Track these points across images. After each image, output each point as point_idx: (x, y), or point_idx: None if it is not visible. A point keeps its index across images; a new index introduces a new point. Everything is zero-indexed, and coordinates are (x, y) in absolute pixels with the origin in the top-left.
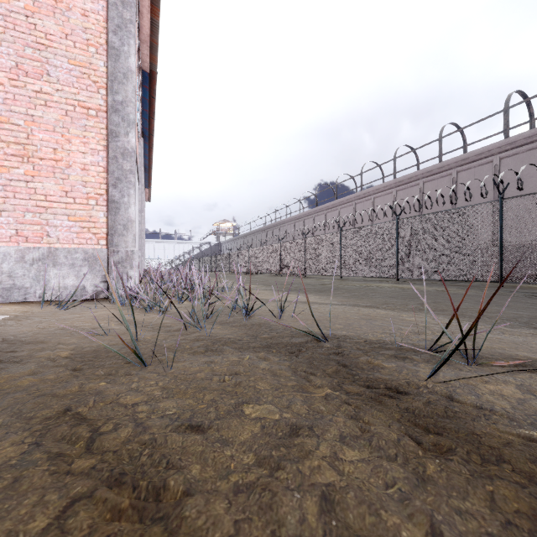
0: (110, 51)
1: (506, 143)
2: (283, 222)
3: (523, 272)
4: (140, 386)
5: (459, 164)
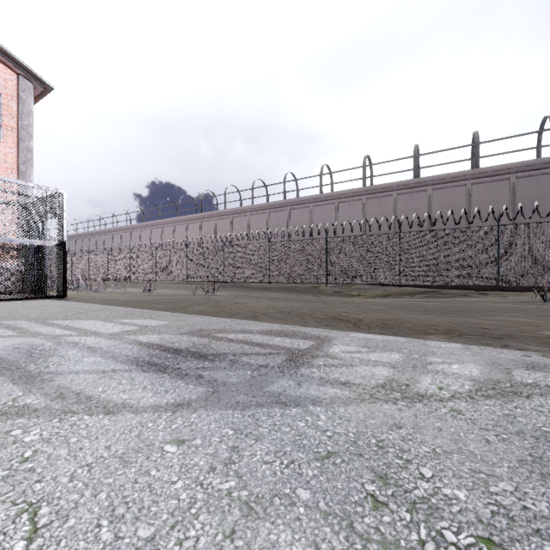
0: (20, 173)
1: (252, 207)
2: (109, 231)
3: (230, 277)
4: (93, 294)
5: (234, 213)
